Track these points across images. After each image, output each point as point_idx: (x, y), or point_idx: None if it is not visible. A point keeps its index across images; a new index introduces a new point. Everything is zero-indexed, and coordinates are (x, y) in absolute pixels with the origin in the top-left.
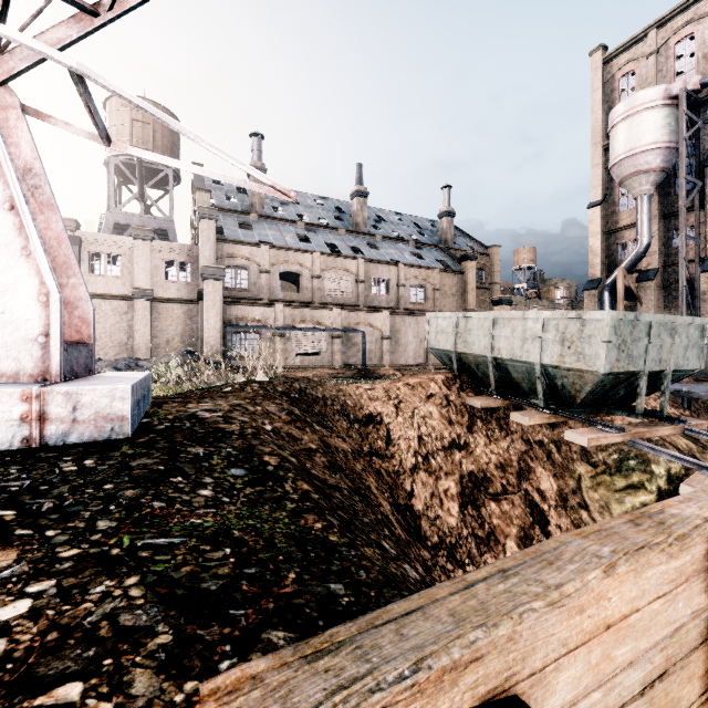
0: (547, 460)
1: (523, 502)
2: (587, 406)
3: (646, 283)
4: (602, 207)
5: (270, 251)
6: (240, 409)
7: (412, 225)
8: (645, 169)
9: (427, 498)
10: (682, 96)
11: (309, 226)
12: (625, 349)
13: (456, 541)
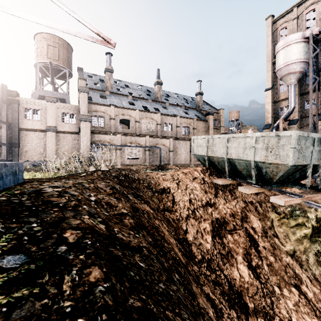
0: (255, 211)
1: (245, 234)
2: (278, 183)
3: (292, 126)
4: (271, 90)
5: (115, 109)
6: (77, 186)
7: (183, 99)
8: (293, 72)
9: (194, 233)
10: (310, 37)
11: (134, 98)
12: (302, 152)
13: (210, 257)
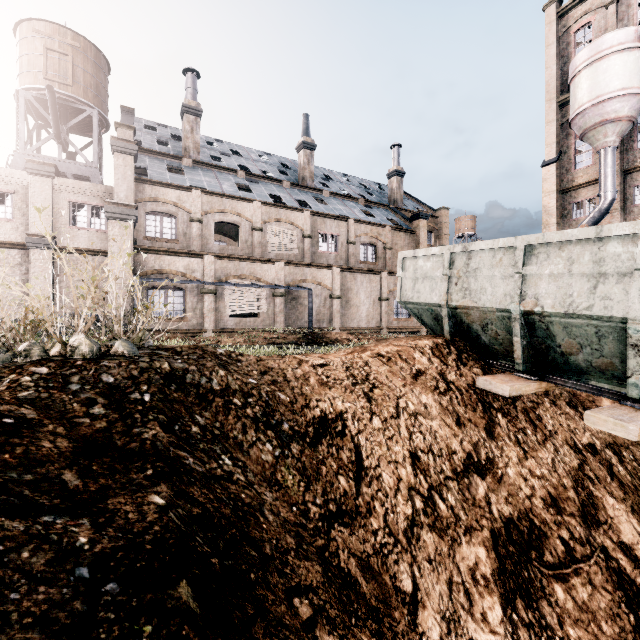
0: (611, 480)
1: (607, 578)
2: None
3: None
4: (557, 165)
5: (203, 197)
6: None
7: (360, 185)
8: (612, 118)
9: (443, 599)
10: None
11: (250, 176)
12: None
13: None
